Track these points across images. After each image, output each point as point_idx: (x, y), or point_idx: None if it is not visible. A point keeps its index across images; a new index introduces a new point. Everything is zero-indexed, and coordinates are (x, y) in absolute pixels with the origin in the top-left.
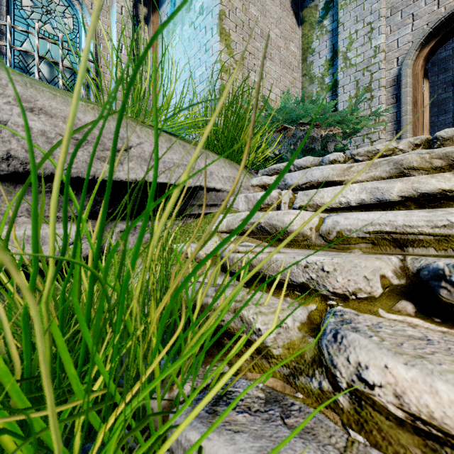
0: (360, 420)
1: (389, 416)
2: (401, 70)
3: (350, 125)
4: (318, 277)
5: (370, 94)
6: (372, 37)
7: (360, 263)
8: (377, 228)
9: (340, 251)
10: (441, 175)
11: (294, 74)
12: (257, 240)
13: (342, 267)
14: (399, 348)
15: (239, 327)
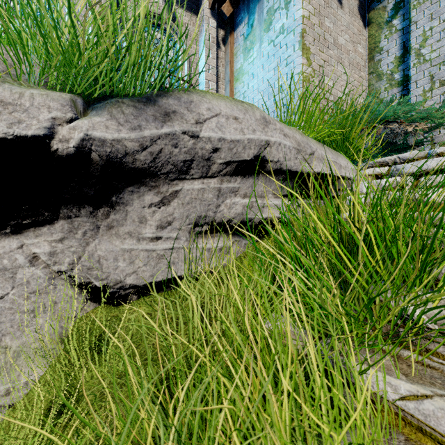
0: None
1: None
2: None
3: (436, 120)
4: None
5: None
6: None
7: None
8: None
9: None
10: None
11: (361, 73)
12: None
13: None
14: None
15: None
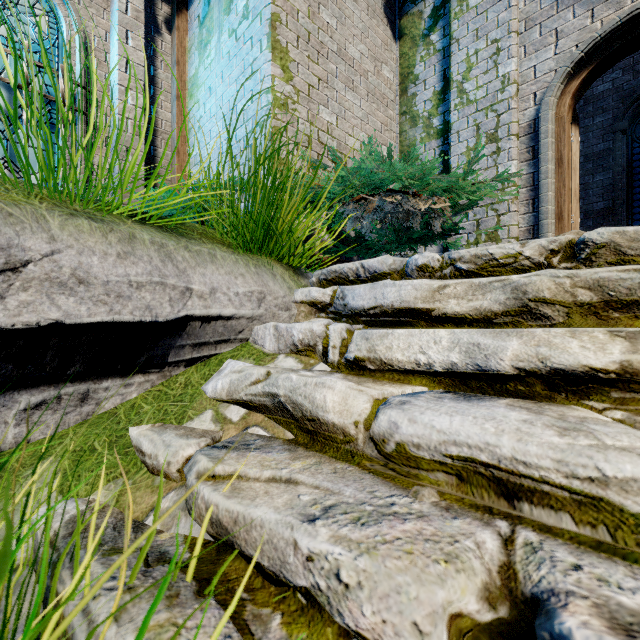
0: None
1: None
2: (540, 112)
3: (463, 196)
4: (329, 589)
5: (496, 145)
6: (499, 61)
7: (407, 586)
8: (466, 451)
9: (402, 480)
10: (589, 333)
11: (389, 111)
12: (275, 424)
13: (373, 584)
14: None
15: None
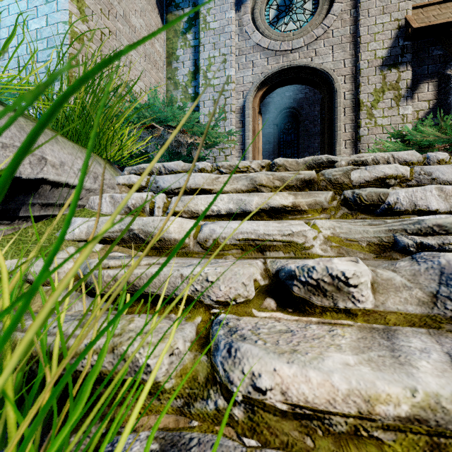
0: (253, 425)
1: (276, 412)
2: (246, 103)
3: (212, 138)
4: (203, 288)
5: (224, 115)
6: (226, 67)
7: (239, 271)
8: (246, 236)
9: (216, 257)
10: (282, 194)
11: (160, 73)
12: (129, 249)
13: (224, 276)
14: (279, 347)
15: (120, 369)
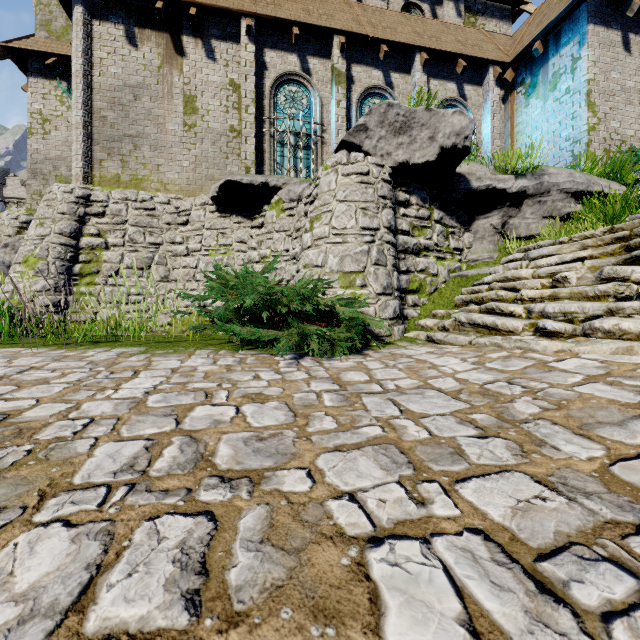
0: None
1: None
2: None
3: None
4: None
5: None
6: None
7: None
8: None
9: None
10: None
11: None
12: None
13: None
14: None
15: None
